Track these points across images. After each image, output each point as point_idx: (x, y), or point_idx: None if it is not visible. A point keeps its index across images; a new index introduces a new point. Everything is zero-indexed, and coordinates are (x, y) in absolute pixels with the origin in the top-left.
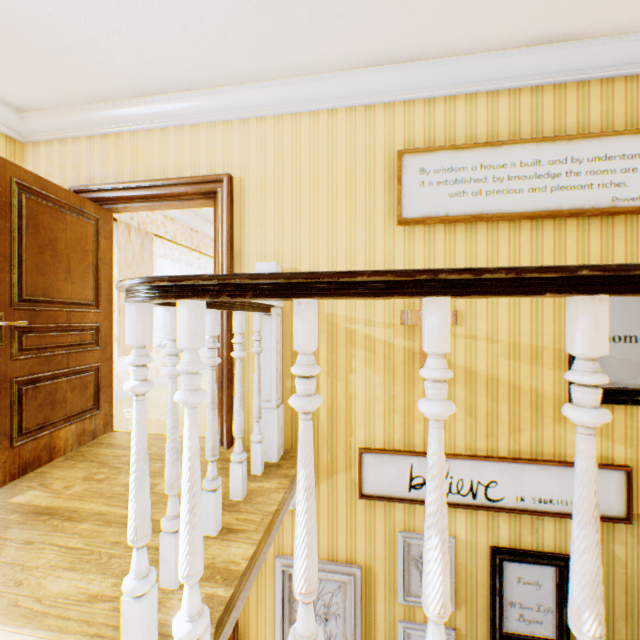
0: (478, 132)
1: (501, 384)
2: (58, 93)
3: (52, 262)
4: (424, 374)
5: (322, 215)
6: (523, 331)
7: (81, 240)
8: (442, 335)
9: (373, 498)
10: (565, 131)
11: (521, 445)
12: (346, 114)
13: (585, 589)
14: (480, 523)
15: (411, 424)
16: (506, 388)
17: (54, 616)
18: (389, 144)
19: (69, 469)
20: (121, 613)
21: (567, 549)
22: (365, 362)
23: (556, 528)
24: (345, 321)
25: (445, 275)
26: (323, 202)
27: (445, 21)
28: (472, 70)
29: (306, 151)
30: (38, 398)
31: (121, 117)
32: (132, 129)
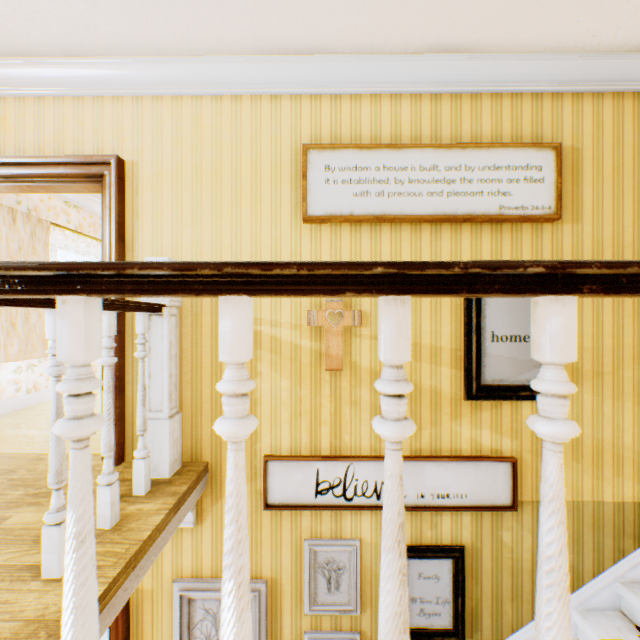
0: (383, 133)
1: None
2: None
3: None
4: (218, 388)
5: (226, 208)
6: (424, 332)
7: None
8: (237, 341)
9: (279, 508)
10: (461, 140)
11: (422, 443)
12: (251, 102)
13: (389, 622)
14: None
15: (318, 428)
16: None
17: None
18: (296, 138)
19: None
20: None
21: (463, 540)
22: (271, 365)
23: (453, 521)
24: None
25: (231, 269)
26: (227, 194)
27: (344, 15)
28: (376, 70)
29: (208, 138)
30: None
31: None
32: None
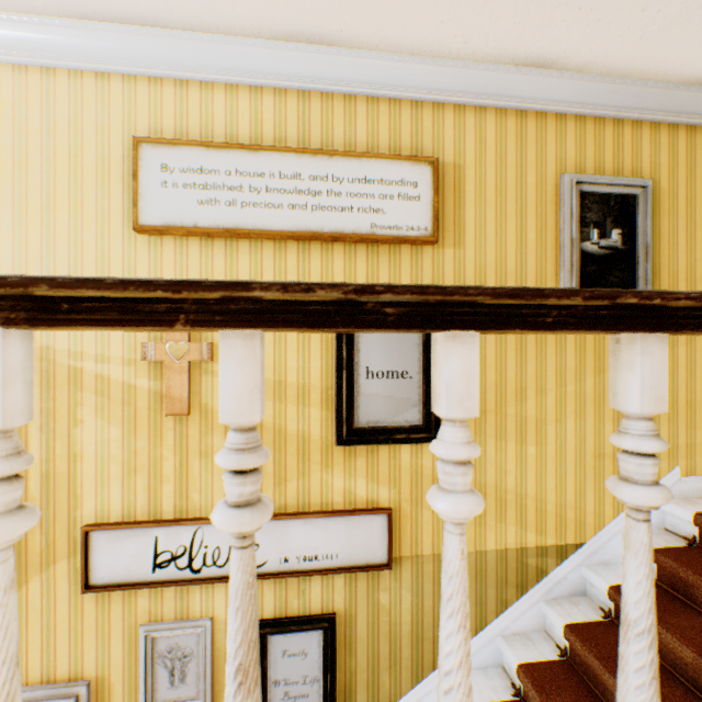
0: (241, 132)
1: (267, 429)
2: None
3: None
4: None
5: (34, 211)
6: (290, 367)
7: None
8: None
9: (103, 589)
10: (333, 146)
11: (288, 498)
12: (70, 78)
13: None
14: None
15: (159, 486)
16: (272, 434)
17: None
18: (130, 128)
19: None
20: None
21: (335, 607)
22: (97, 410)
23: (324, 586)
24: (68, 356)
25: None
26: (35, 193)
27: None
28: (228, 55)
29: (9, 119)
30: None
31: None
32: None
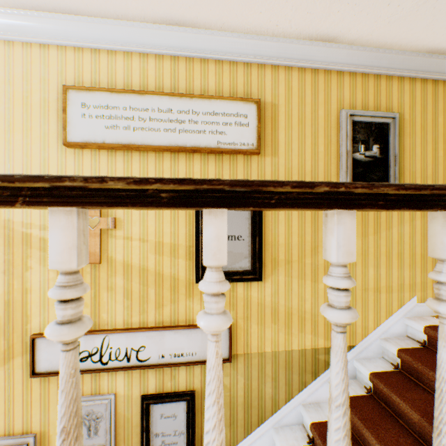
0: (134, 82)
1: (150, 273)
2: None
3: None
4: None
5: None
6: (166, 233)
7: None
8: None
9: (44, 375)
10: (194, 92)
11: (164, 316)
12: (23, 48)
13: None
14: (135, 379)
15: None
16: (154, 275)
17: None
18: (62, 80)
19: None
20: None
21: (195, 386)
22: (41, 261)
23: (188, 373)
24: (22, 226)
25: None
26: (1, 121)
27: None
28: (125, 33)
29: None
30: None
31: None
32: None
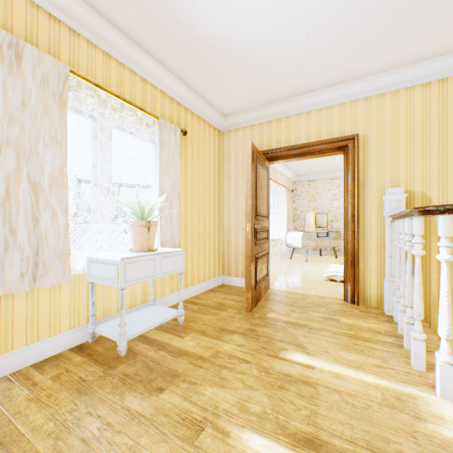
0: None
1: None
2: (251, 103)
3: (260, 194)
4: None
5: (433, 153)
6: None
7: (264, 181)
8: None
9: None
10: None
11: None
12: None
13: None
14: None
15: None
16: None
17: (367, 369)
18: None
19: (275, 305)
20: (438, 371)
21: None
22: None
23: None
24: None
25: None
26: (433, 144)
27: None
28: None
29: (418, 111)
30: (258, 266)
31: (281, 110)
32: (287, 115)
